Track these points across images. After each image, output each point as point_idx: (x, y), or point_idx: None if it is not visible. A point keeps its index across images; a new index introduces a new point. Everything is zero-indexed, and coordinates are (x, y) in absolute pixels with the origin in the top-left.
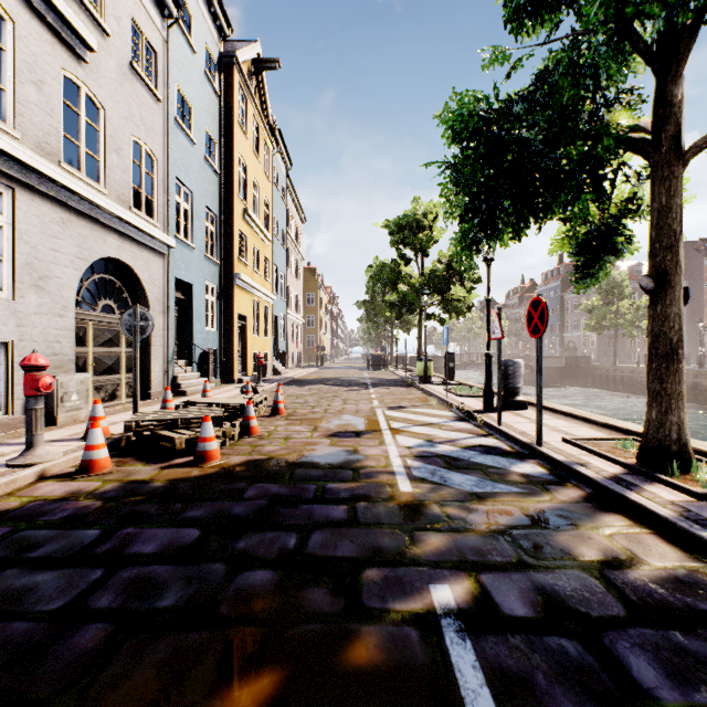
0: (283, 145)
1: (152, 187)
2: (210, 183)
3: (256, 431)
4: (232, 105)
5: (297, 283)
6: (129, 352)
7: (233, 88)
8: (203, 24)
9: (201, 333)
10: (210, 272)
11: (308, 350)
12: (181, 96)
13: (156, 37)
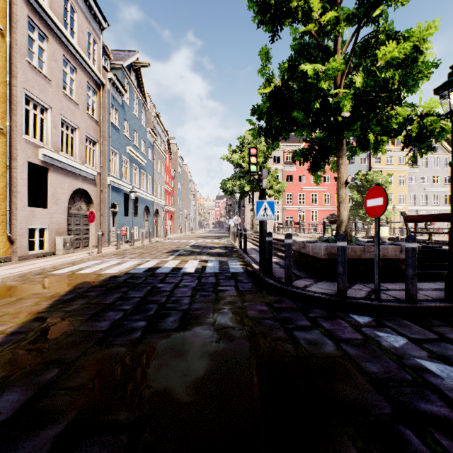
0: None
1: None
2: None
3: None
4: None
5: None
6: None
7: None
8: None
9: None
10: None
11: None
12: None
13: None
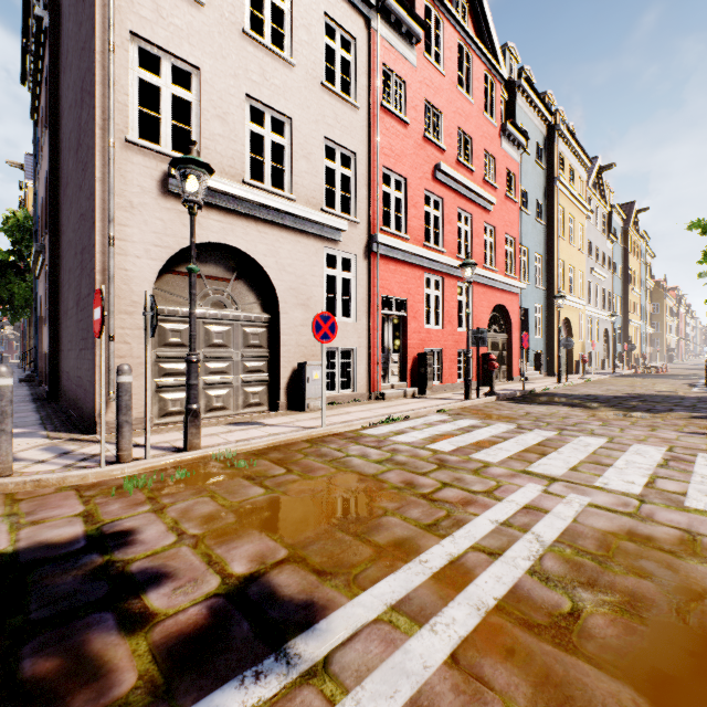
0: (645, 234)
1: (608, 301)
2: (618, 286)
3: (664, 372)
4: (626, 247)
5: (648, 304)
6: (604, 354)
7: (627, 240)
8: (617, 226)
9: (617, 346)
10: (618, 321)
11: (652, 351)
12: (613, 262)
13: (610, 253)
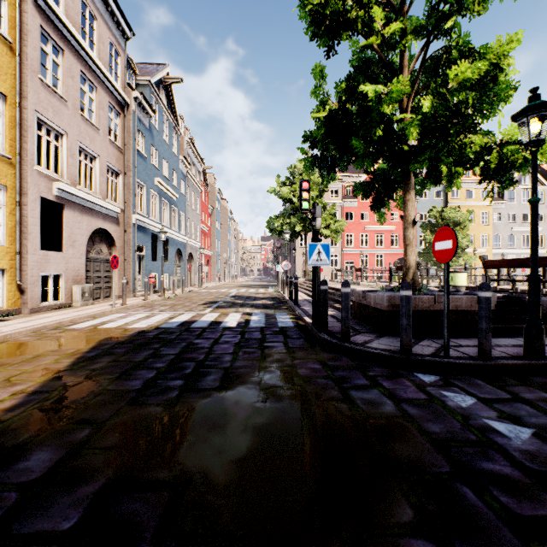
0: None
1: None
2: None
3: None
4: None
5: None
6: None
7: None
8: None
9: None
10: None
11: None
12: None
13: None
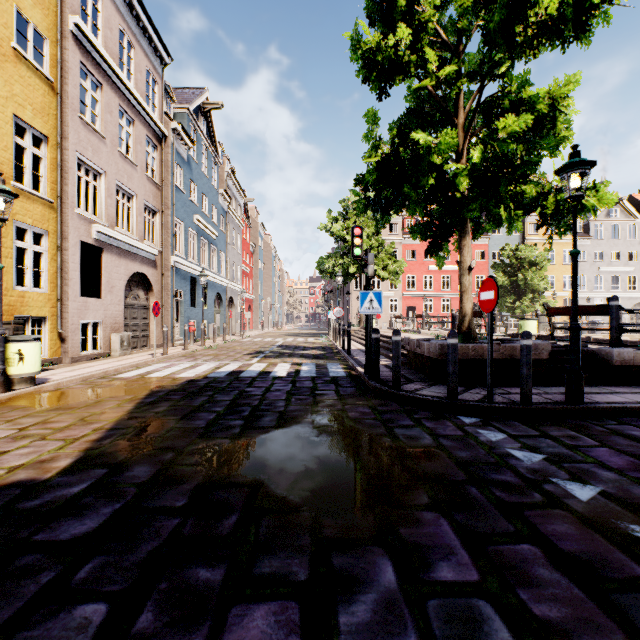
0: None
1: None
2: None
3: None
4: None
5: None
6: None
7: None
8: None
9: None
10: None
11: None
12: None
13: None
